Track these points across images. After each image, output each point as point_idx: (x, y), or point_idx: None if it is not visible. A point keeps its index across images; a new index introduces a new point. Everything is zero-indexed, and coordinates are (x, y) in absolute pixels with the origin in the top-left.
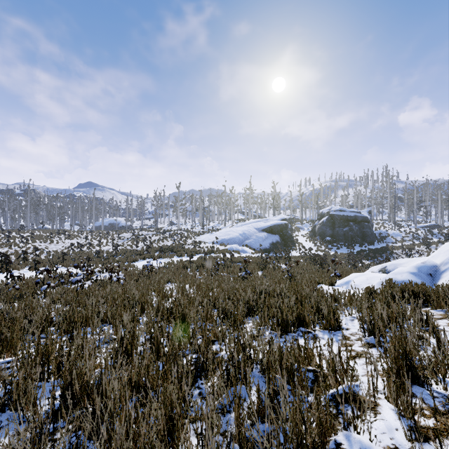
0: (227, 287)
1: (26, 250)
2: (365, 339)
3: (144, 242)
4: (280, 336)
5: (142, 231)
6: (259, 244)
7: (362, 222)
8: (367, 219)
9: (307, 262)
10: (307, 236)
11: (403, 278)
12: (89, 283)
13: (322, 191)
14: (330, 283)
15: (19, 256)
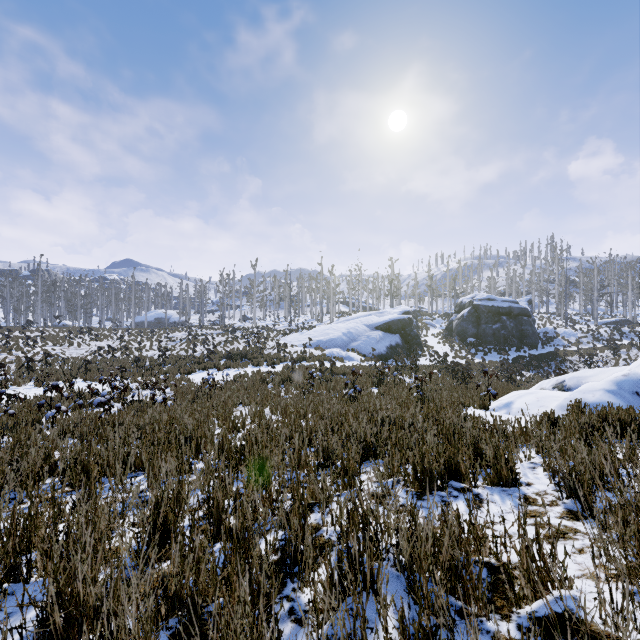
0: (328, 412)
1: (33, 357)
2: (562, 503)
3: (205, 345)
4: (420, 497)
5: (203, 330)
6: (372, 348)
7: (519, 315)
8: (526, 312)
9: (442, 373)
10: (440, 336)
11: (596, 399)
12: (119, 406)
13: (461, 272)
14: (482, 405)
15: (22, 365)
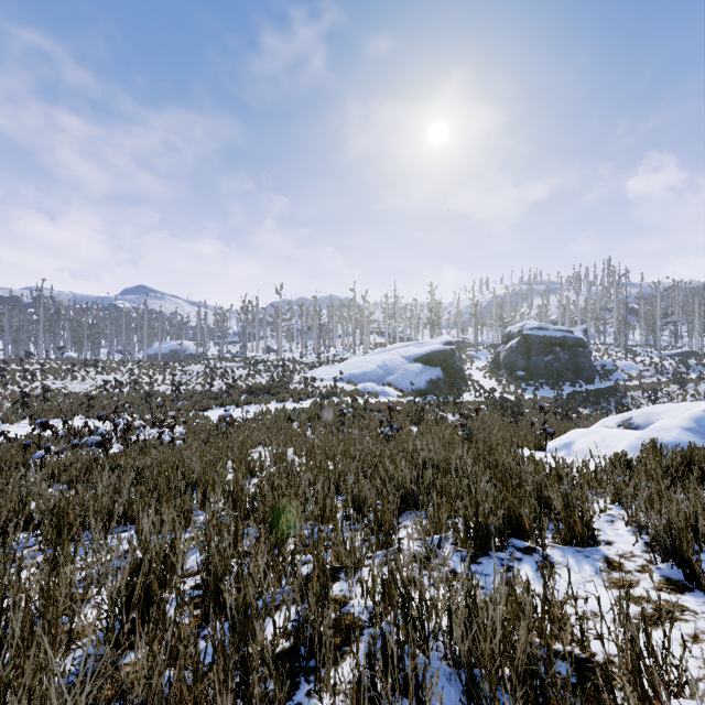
0: (360, 453)
1: (30, 392)
2: (656, 568)
3: (224, 379)
4: (474, 559)
5: (222, 362)
6: (410, 382)
7: (574, 346)
8: (582, 343)
9: (489, 410)
10: (486, 369)
11: (673, 439)
12: (118, 447)
13: (508, 299)
14: (538, 446)
15: (16, 401)
